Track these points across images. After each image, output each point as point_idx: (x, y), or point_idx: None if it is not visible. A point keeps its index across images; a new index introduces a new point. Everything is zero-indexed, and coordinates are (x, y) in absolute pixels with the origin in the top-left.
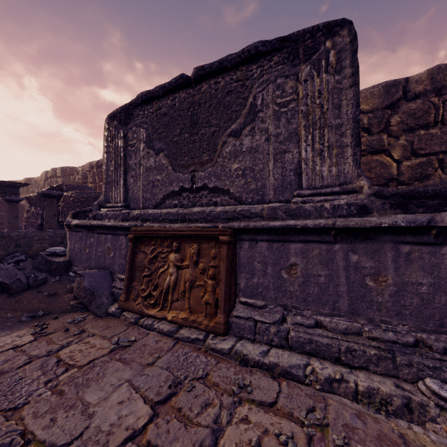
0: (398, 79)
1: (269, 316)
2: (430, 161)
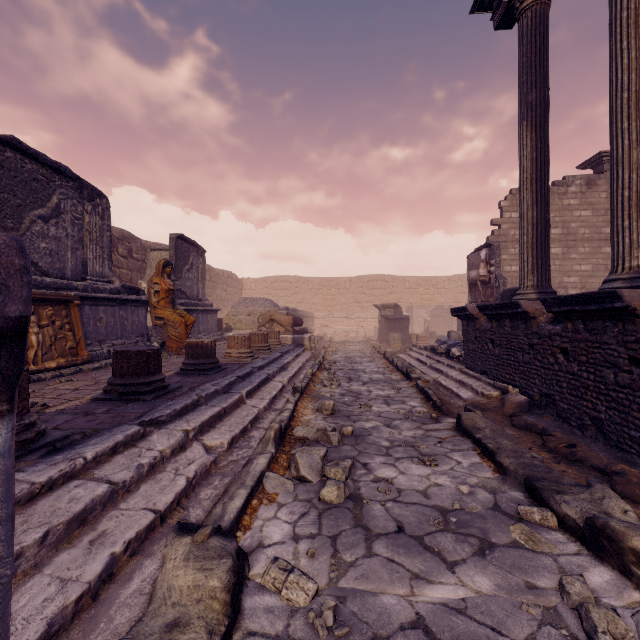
0: None
1: (98, 347)
2: None
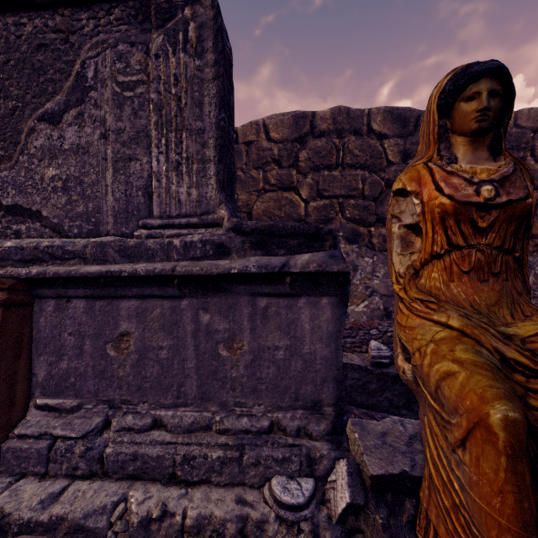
0: (306, 112)
1: (80, 425)
2: (333, 204)
